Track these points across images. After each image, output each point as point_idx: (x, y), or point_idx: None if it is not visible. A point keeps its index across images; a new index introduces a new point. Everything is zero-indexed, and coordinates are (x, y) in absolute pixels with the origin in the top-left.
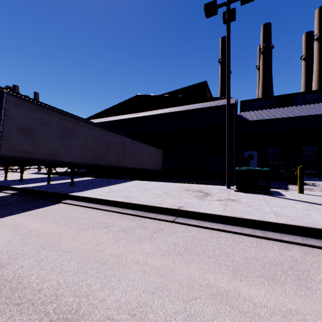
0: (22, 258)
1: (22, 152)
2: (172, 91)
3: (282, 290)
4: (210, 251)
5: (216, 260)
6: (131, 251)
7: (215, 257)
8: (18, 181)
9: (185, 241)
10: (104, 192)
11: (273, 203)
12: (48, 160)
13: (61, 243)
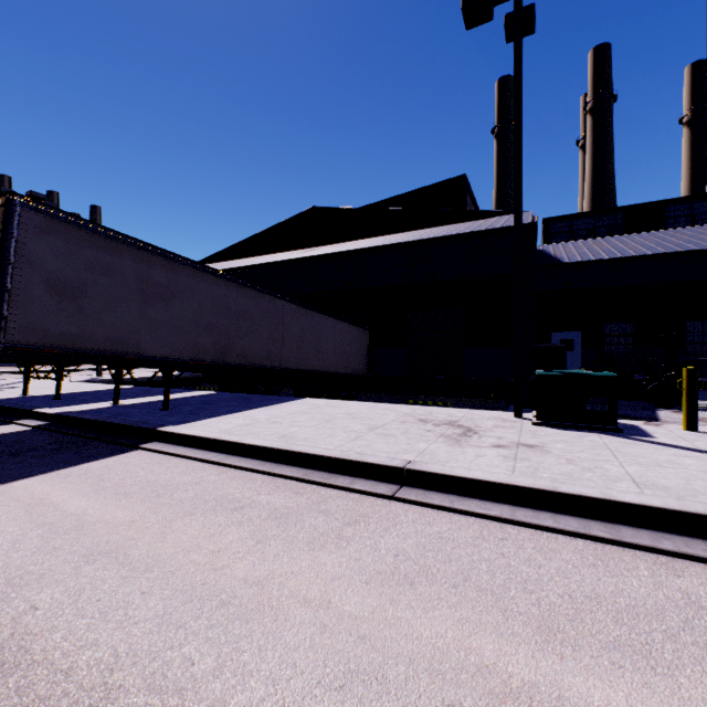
0: (38, 586)
1: (56, 336)
2: (390, 198)
3: (670, 687)
4: (481, 576)
5: (498, 599)
6: (292, 571)
7: (495, 592)
8: (52, 398)
9: (420, 548)
10: (236, 426)
11: (627, 455)
12: (113, 354)
13: (130, 548)
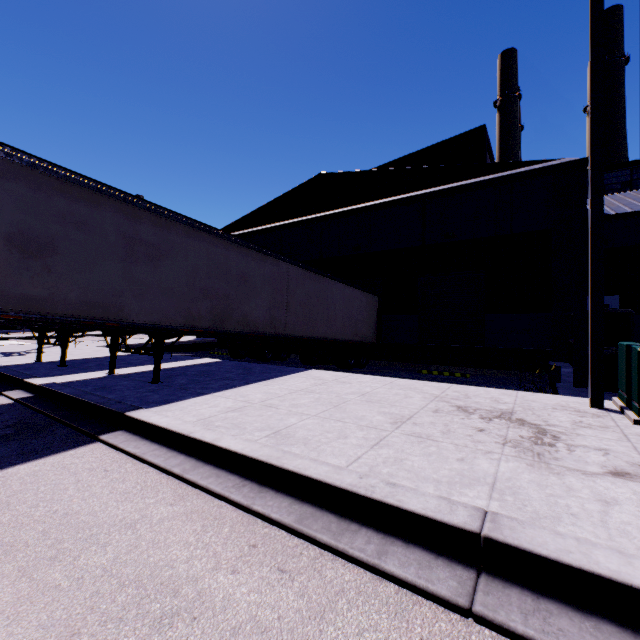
0: None
1: (18, 299)
2: (400, 158)
3: None
4: None
5: None
6: None
7: None
8: (57, 365)
9: None
10: (220, 411)
11: None
12: (90, 320)
13: None
